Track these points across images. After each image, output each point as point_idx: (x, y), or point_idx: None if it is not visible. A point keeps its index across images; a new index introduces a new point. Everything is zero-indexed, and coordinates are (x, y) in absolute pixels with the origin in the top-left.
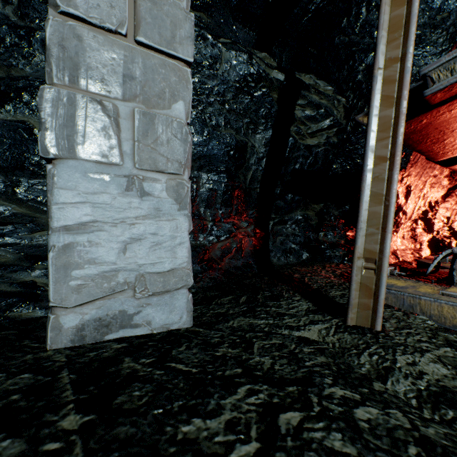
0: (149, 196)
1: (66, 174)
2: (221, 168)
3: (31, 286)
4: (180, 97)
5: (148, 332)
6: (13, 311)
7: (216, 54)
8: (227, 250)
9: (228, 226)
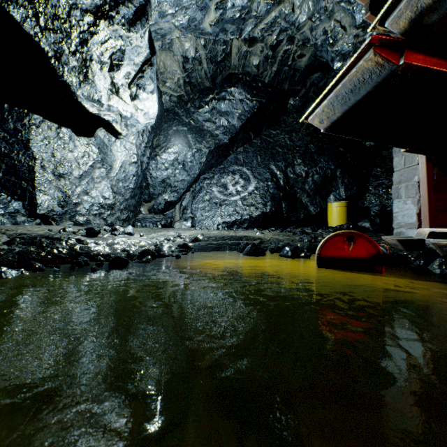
0: (407, 204)
1: (394, 203)
2: None
3: None
4: (415, 175)
5: None
6: None
7: None
8: None
9: None
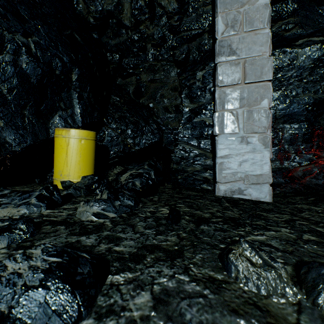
0: (250, 143)
1: (220, 139)
2: (301, 119)
3: (206, 178)
4: (265, 97)
5: (249, 198)
6: (202, 185)
7: (293, 56)
8: (308, 172)
9: (309, 156)
